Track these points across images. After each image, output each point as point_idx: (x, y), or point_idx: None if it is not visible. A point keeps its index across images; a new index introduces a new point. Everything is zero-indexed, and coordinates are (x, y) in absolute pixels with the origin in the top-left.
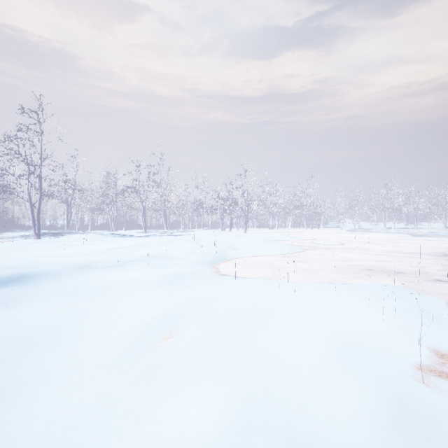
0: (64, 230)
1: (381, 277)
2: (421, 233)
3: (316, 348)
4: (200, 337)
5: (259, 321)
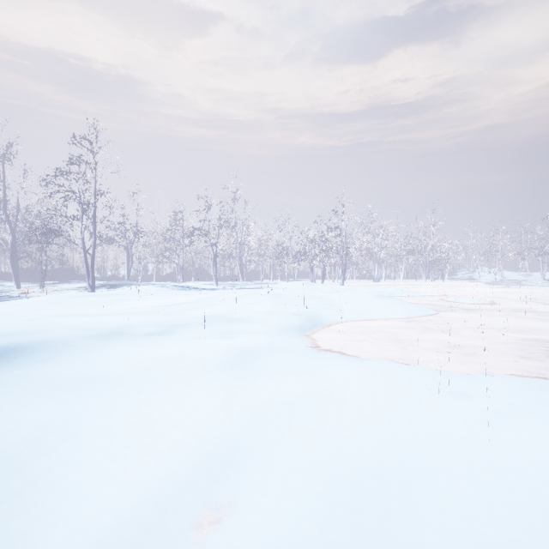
0: (124, 281)
1: None
2: None
3: None
4: (282, 539)
5: (418, 490)
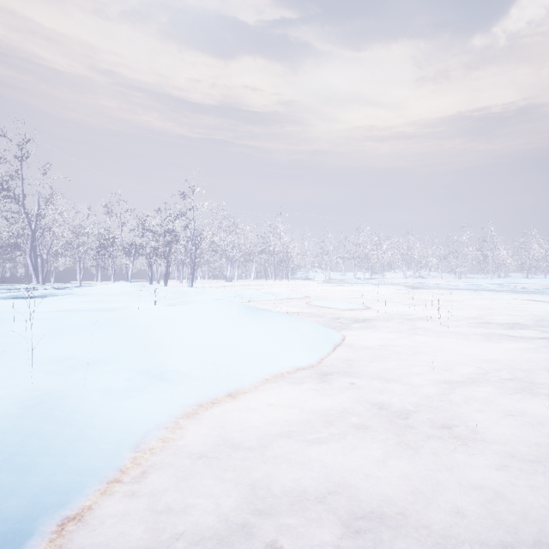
0: None
1: None
2: (408, 284)
3: None
4: None
5: None
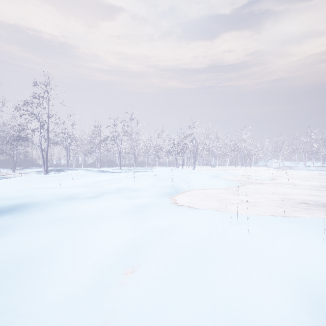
0: (64, 167)
1: (316, 210)
2: None
3: (284, 300)
4: (160, 275)
5: (215, 258)
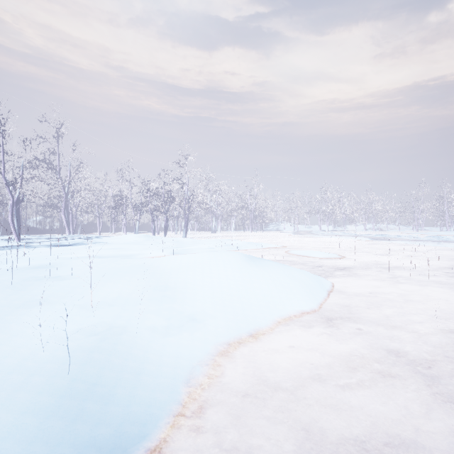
0: None
1: None
2: (370, 236)
3: None
4: None
5: None
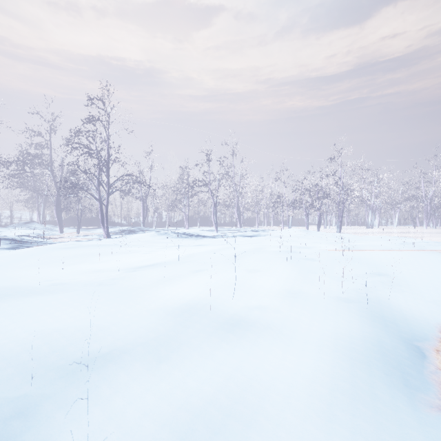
0: (140, 227)
1: None
2: None
3: None
4: None
5: None
